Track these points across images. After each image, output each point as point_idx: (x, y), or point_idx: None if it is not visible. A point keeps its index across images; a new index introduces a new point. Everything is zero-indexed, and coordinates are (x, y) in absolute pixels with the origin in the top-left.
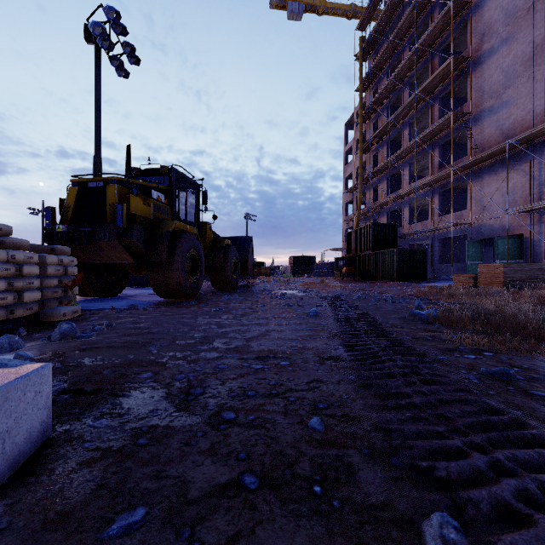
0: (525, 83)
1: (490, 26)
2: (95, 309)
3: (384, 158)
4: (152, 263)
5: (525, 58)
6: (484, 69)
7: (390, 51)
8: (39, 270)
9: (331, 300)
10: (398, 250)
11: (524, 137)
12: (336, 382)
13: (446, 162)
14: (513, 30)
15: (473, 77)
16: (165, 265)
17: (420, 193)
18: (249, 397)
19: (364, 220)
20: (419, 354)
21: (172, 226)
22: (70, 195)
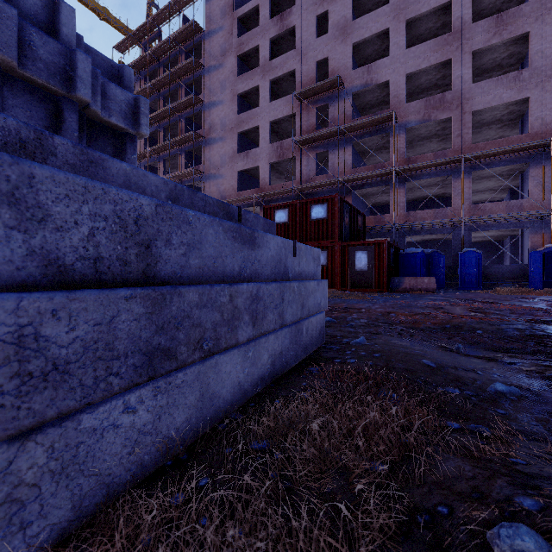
0: (230, 169)
1: (214, 124)
2: None
3: None
4: None
5: (230, 155)
6: (211, 149)
7: (148, 92)
8: None
9: None
10: None
11: (229, 201)
12: None
13: None
14: (225, 135)
15: (205, 150)
16: None
17: None
18: None
19: None
20: None
21: None
22: None
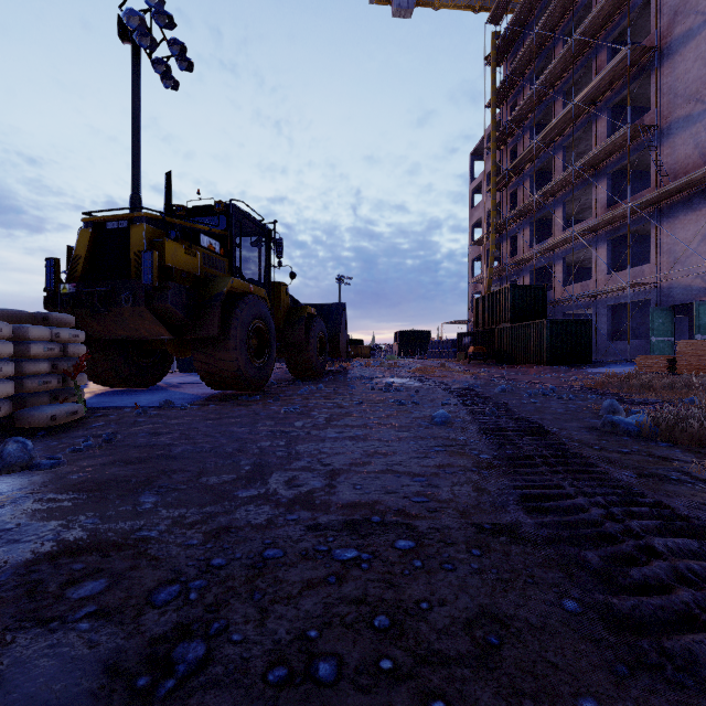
0: None
1: None
2: (112, 407)
3: (526, 197)
4: (198, 339)
5: None
6: (677, 62)
7: (535, 49)
8: (18, 349)
9: (462, 394)
10: (549, 322)
11: None
12: (540, 625)
13: (617, 198)
14: None
15: (659, 75)
16: (217, 342)
17: (578, 243)
18: (321, 689)
19: (497, 282)
20: (695, 529)
21: (227, 284)
22: (80, 241)
